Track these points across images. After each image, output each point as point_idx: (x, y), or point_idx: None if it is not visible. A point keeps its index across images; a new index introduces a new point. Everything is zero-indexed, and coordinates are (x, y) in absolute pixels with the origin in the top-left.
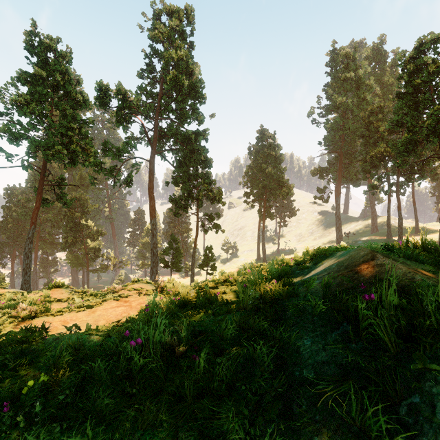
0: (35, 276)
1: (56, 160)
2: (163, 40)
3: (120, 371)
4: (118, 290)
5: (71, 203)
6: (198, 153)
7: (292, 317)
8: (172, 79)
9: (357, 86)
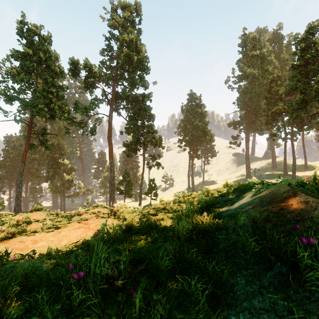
0: (26, 200)
1: (40, 115)
2: (118, 27)
3: (61, 305)
4: (82, 213)
5: (51, 147)
6: (144, 110)
7: (223, 250)
8: (125, 55)
9: (262, 61)
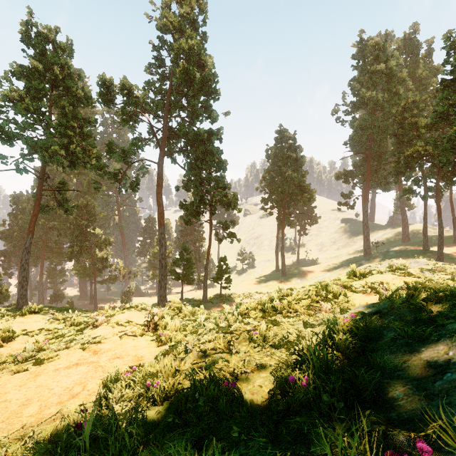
0: (41, 287)
1: (54, 162)
2: (172, 29)
3: None
4: (100, 323)
5: (73, 210)
6: (211, 155)
7: None
8: (182, 71)
9: (388, 80)
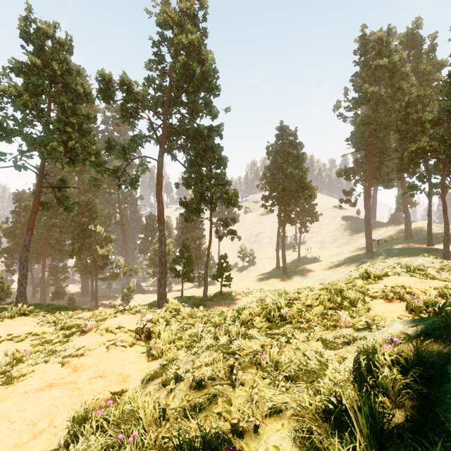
0: (43, 284)
1: (52, 159)
2: (172, 24)
3: None
4: (89, 328)
5: (73, 208)
6: (211, 152)
7: None
8: (182, 66)
9: (391, 75)
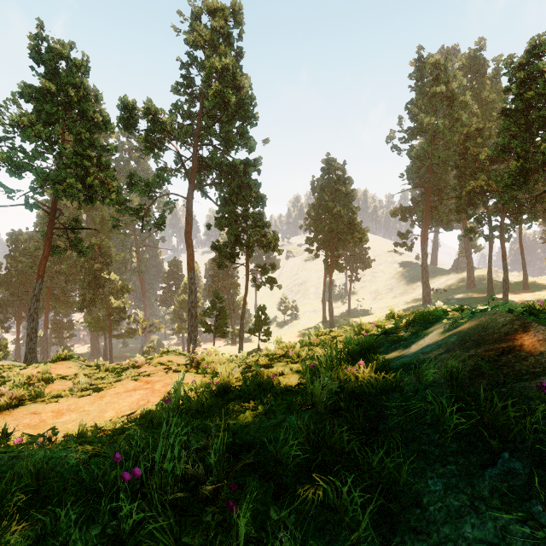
0: (45, 343)
1: (69, 197)
2: (203, 45)
3: (100, 530)
4: (141, 364)
5: (88, 252)
6: (248, 188)
7: (397, 429)
8: (215, 94)
9: (450, 104)
